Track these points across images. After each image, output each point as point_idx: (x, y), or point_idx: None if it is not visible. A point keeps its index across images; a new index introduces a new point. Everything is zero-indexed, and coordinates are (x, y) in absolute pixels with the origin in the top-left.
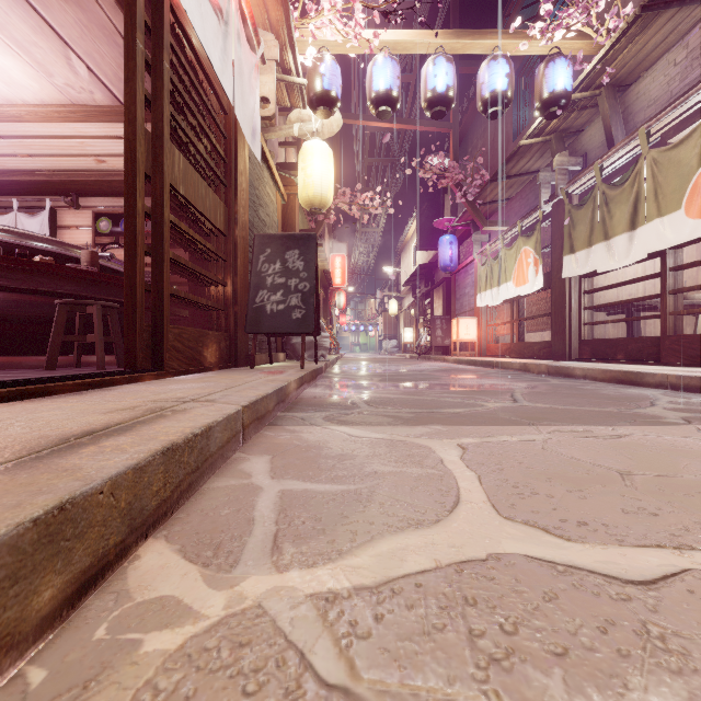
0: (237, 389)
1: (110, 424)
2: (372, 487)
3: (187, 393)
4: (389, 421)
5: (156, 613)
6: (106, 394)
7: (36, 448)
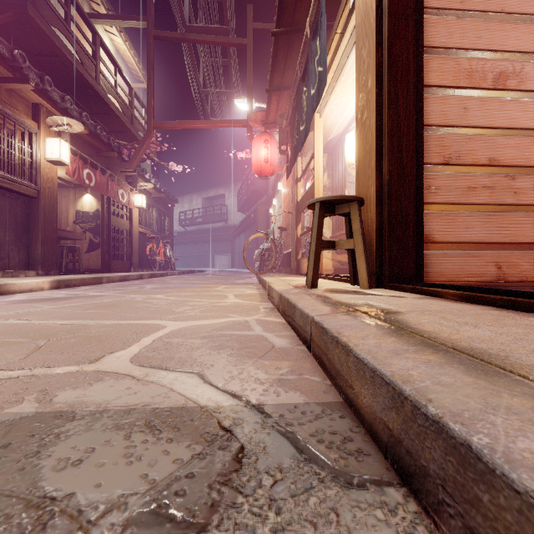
0: (417, 341)
1: (333, 299)
2: (209, 332)
3: (423, 322)
4: (76, 437)
5: (266, 316)
6: (508, 318)
7: (320, 295)
